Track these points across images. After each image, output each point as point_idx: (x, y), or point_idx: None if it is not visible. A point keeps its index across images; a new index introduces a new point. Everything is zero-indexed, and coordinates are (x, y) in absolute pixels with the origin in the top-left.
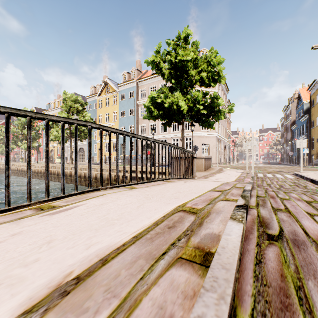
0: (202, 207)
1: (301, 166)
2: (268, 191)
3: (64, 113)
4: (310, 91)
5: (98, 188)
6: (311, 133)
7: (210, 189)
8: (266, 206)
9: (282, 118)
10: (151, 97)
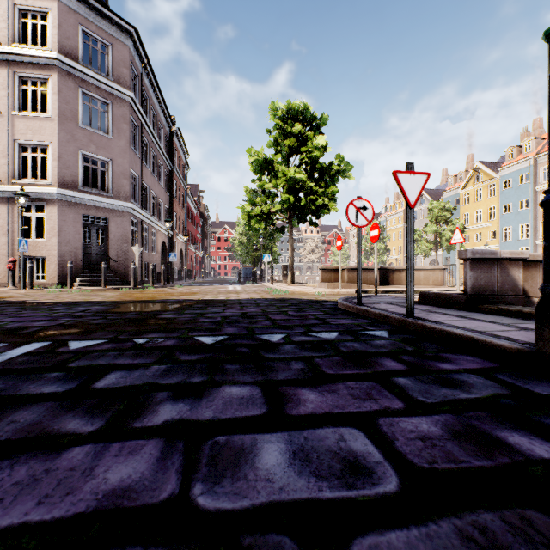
0: None
1: None
2: None
3: (434, 225)
4: None
5: None
6: None
7: None
8: None
9: None
10: None
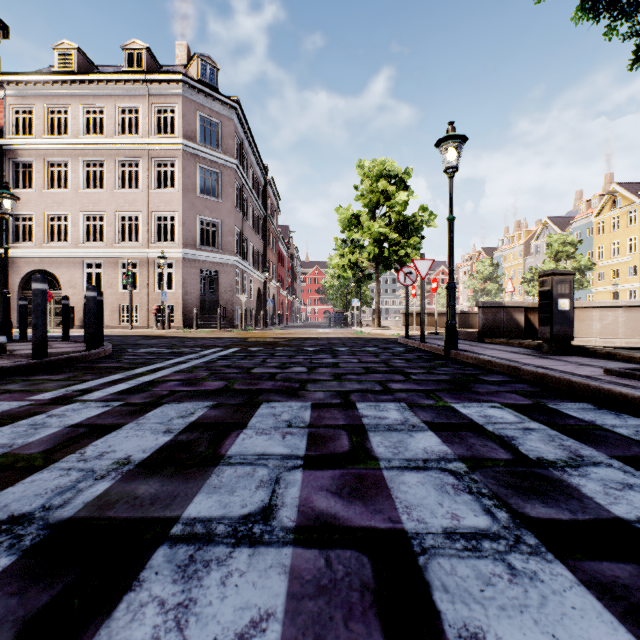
0: None
1: None
2: None
3: (551, 262)
4: None
5: None
6: None
7: None
8: None
9: None
10: None
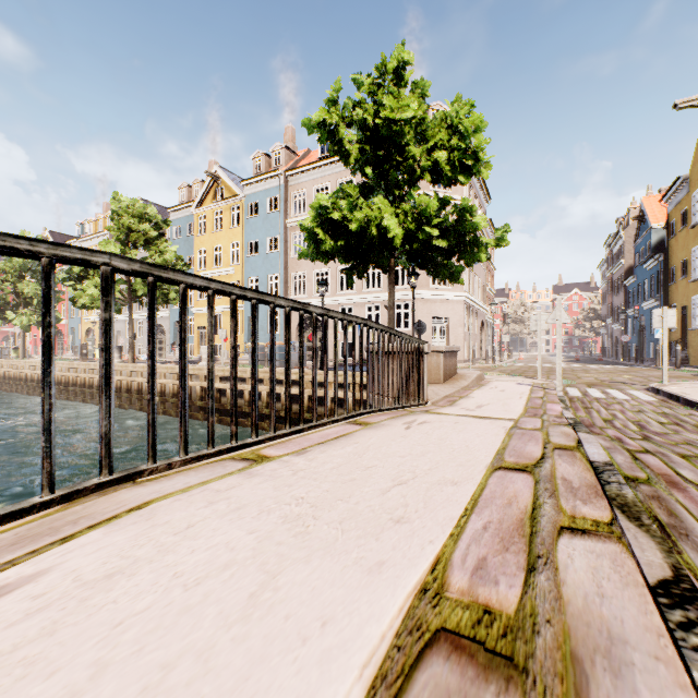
0: (521, 603)
1: (665, 371)
2: (634, 451)
3: (113, 243)
4: (668, 202)
5: (137, 471)
6: (670, 295)
7: (490, 460)
8: (697, 540)
9: (603, 262)
10: (317, 206)
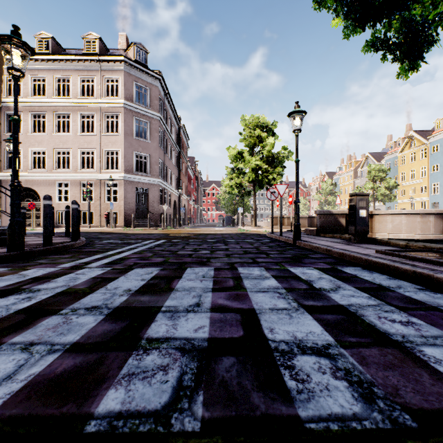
0: None
1: None
2: None
3: (370, 183)
4: None
5: None
6: None
7: None
8: None
9: None
10: None
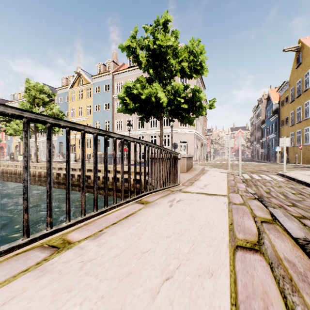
0: None
1: (285, 166)
2: (298, 217)
3: (26, 103)
4: (279, 92)
5: None
6: (280, 132)
7: (227, 237)
8: None
9: (252, 117)
10: (126, 86)
